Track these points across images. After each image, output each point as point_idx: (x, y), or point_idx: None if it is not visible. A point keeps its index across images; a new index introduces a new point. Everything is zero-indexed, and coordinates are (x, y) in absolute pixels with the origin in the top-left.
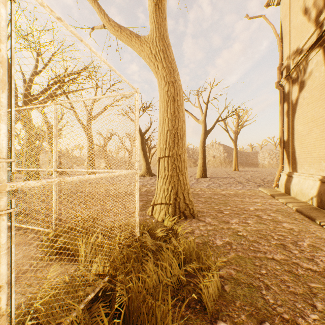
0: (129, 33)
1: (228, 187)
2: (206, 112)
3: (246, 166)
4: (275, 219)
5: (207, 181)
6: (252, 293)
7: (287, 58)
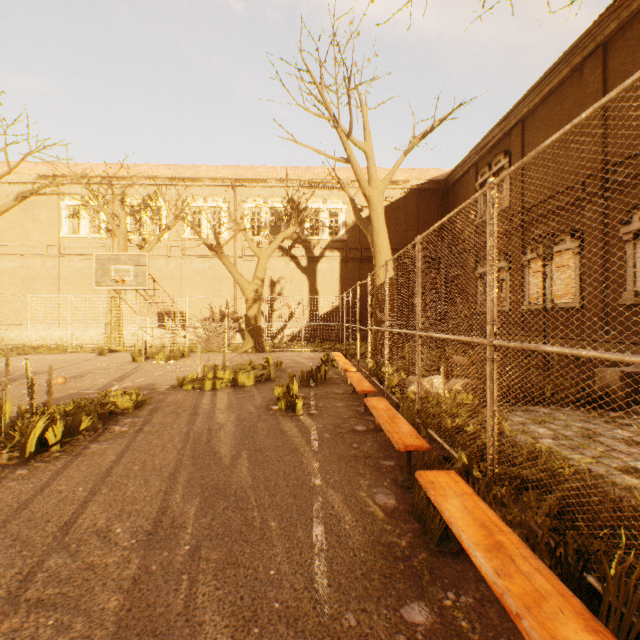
0: None
1: None
2: None
3: None
4: None
5: None
6: None
7: None
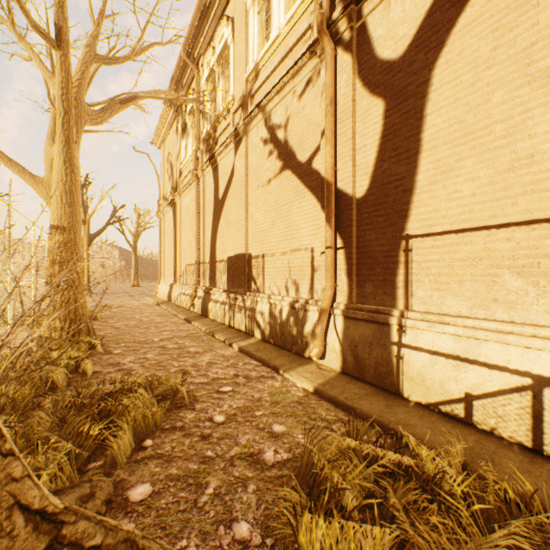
0: (22, 170)
1: (117, 299)
2: (92, 212)
3: (154, 280)
4: (140, 307)
5: (94, 296)
6: (114, 317)
7: (163, 197)
